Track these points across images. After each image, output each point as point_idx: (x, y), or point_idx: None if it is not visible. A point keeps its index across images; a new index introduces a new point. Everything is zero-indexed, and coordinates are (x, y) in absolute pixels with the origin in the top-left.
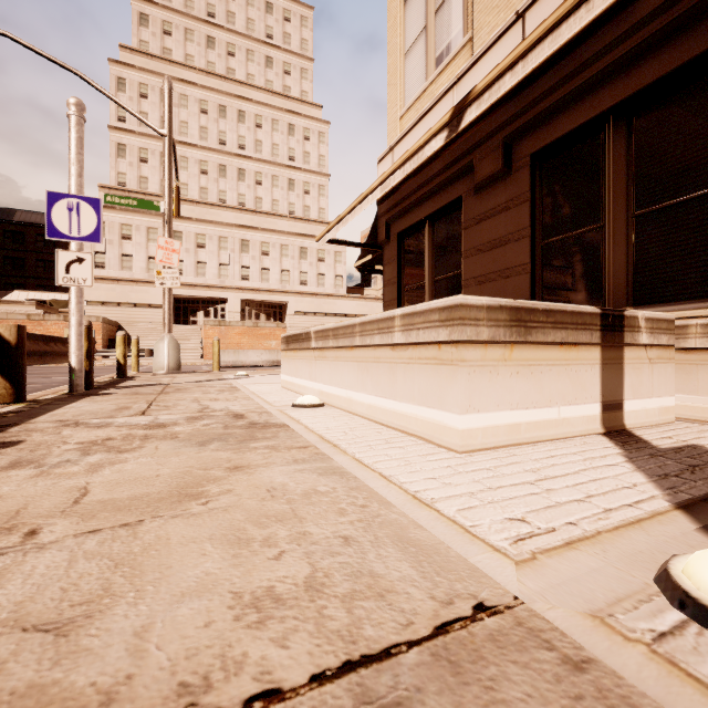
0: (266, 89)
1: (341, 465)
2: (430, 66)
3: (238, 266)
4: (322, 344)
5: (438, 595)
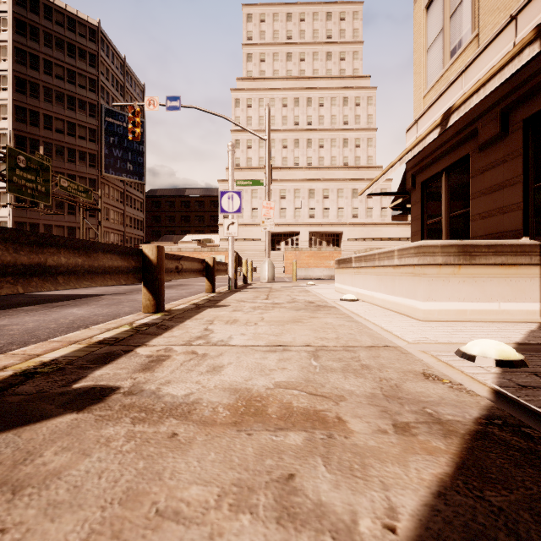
0: (326, 76)
1: (357, 320)
2: (446, 58)
3: (307, 208)
4: (358, 265)
5: (374, 343)
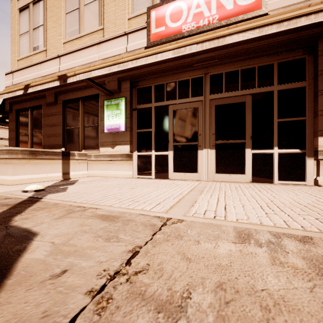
0: None
1: None
2: (31, 49)
3: None
4: None
5: None
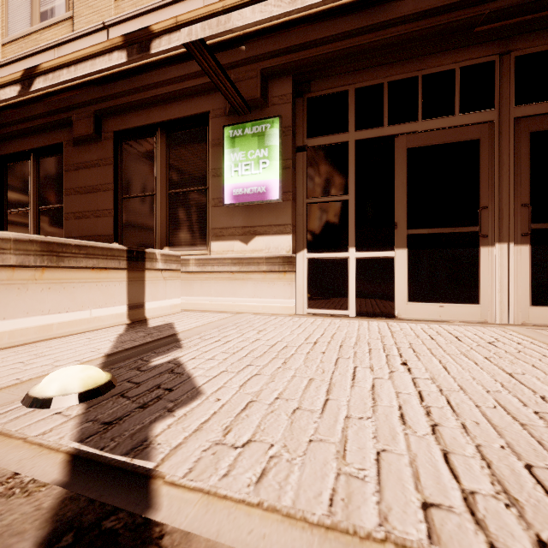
0: None
1: None
2: (35, 16)
3: None
4: None
5: None
